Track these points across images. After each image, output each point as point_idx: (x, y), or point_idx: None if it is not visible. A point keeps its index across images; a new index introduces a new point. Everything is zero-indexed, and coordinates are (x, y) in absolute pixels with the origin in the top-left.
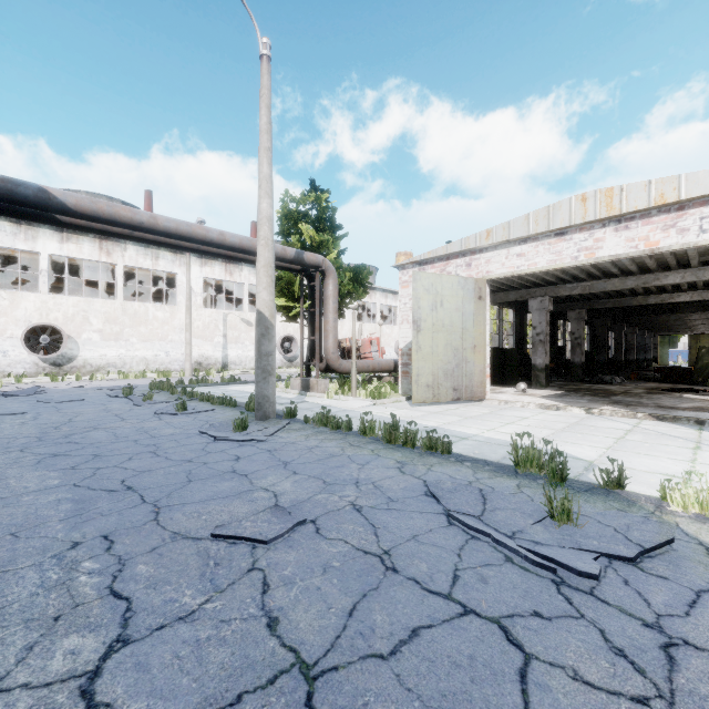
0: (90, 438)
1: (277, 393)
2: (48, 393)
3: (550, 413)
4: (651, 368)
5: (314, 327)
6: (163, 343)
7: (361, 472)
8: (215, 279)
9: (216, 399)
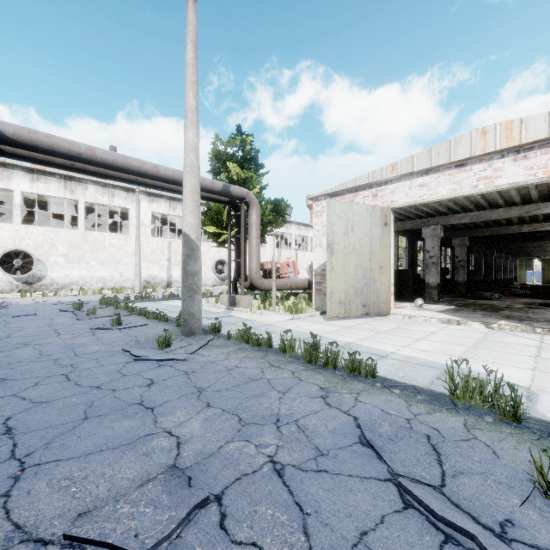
0: (12, 356)
1: (208, 308)
2: (9, 308)
3: (453, 328)
4: (514, 285)
5: (239, 251)
6: (118, 266)
7: (282, 404)
8: (161, 213)
9: (151, 314)
